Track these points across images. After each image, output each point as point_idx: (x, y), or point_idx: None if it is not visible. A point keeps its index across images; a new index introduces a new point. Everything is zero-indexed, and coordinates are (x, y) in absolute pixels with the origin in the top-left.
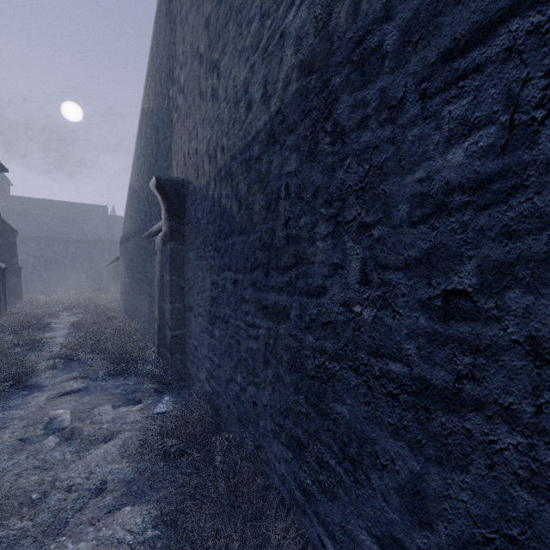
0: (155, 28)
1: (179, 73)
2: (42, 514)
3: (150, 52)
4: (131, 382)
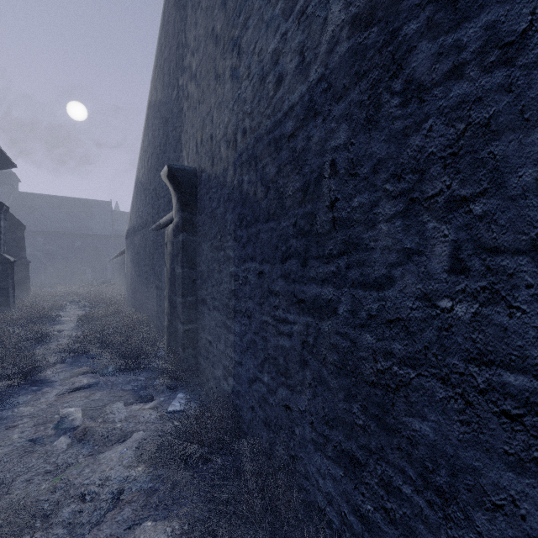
0: (163, 18)
1: (190, 60)
2: (55, 529)
3: (158, 43)
4: (141, 378)
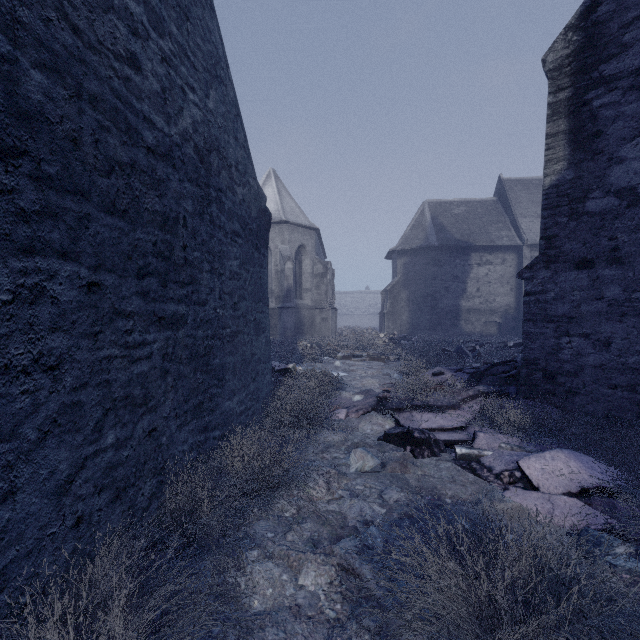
0: None
1: None
2: None
3: None
4: None
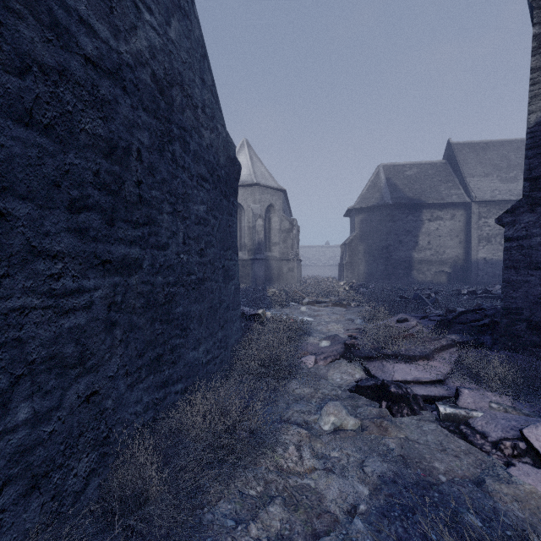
0: None
1: None
2: None
3: None
4: None
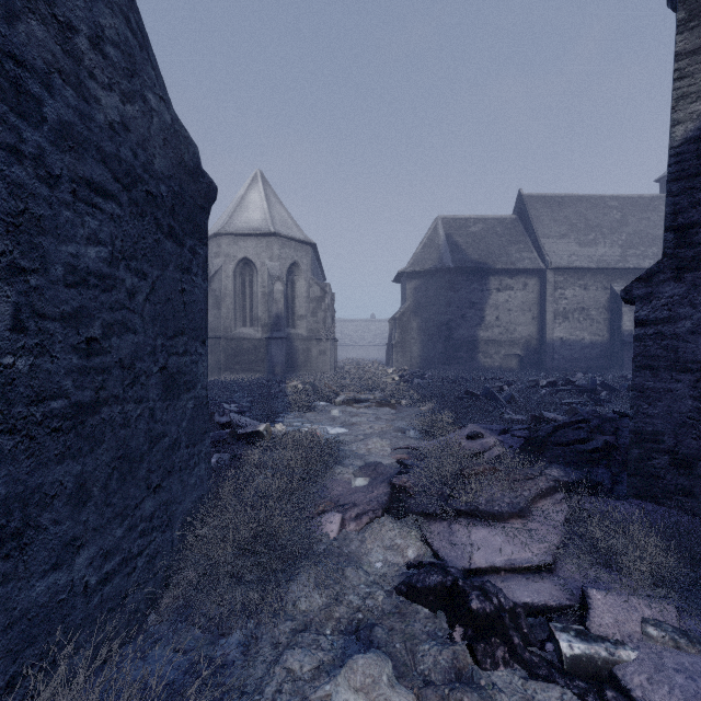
0: None
1: None
2: None
3: None
4: None
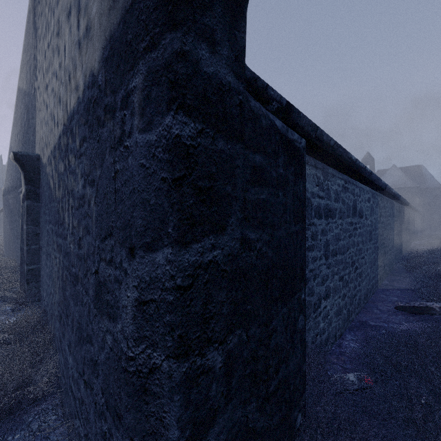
0: (26, 27)
1: (38, 74)
2: None
3: (24, 45)
4: None
